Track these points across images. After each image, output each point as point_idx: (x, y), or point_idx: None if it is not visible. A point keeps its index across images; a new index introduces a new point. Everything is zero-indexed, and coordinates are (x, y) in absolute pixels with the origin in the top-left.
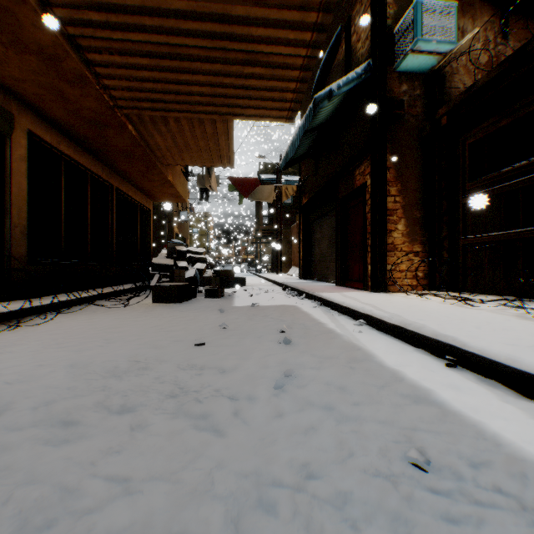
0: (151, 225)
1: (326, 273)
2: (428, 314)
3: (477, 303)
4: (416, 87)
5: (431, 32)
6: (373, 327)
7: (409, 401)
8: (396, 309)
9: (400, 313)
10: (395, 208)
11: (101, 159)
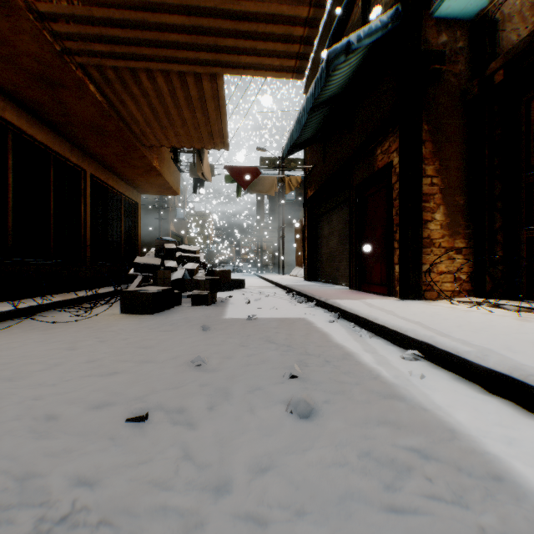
0: (139, 221)
1: (336, 274)
2: (532, 345)
3: None
4: (458, 38)
5: None
6: (436, 364)
7: None
8: (468, 333)
9: (487, 344)
10: (432, 192)
11: (68, 138)
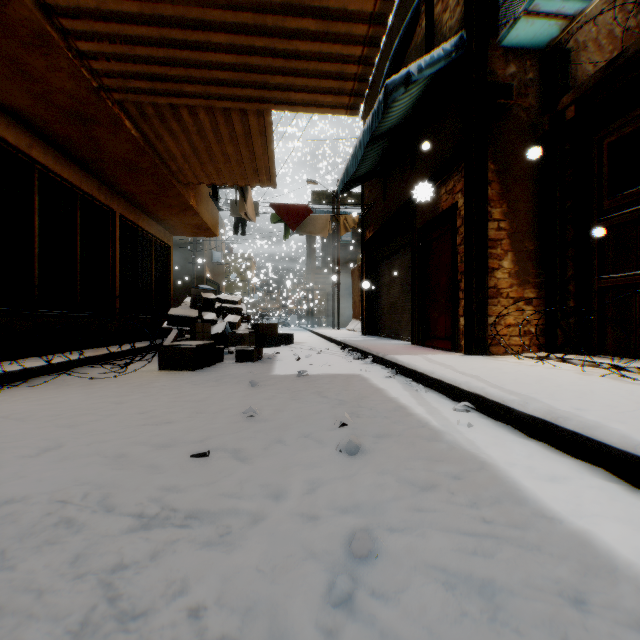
0: (171, 266)
1: (398, 327)
2: (578, 395)
3: (635, 373)
4: (528, 68)
5: None
6: (487, 415)
7: None
8: (521, 385)
9: (534, 393)
10: (499, 237)
11: (96, 175)
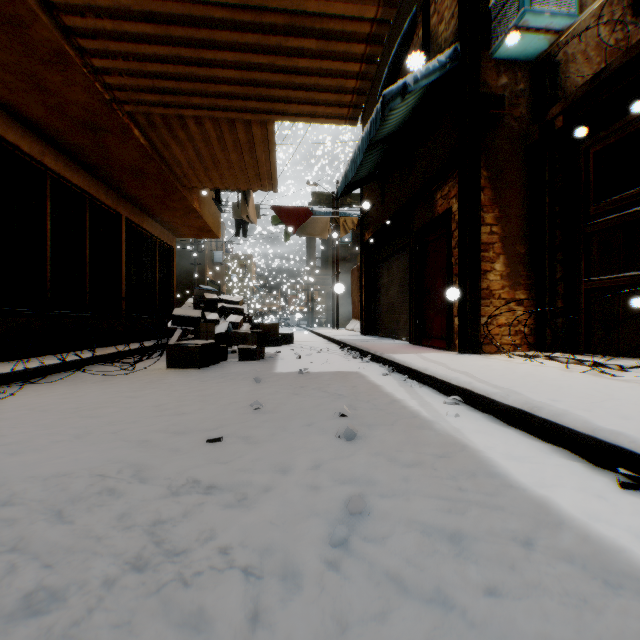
0: (174, 267)
1: (396, 327)
2: (556, 389)
3: (615, 370)
4: (519, 79)
5: (543, 1)
6: (474, 407)
7: (595, 583)
8: (506, 380)
9: (516, 387)
10: (492, 241)
11: (104, 180)
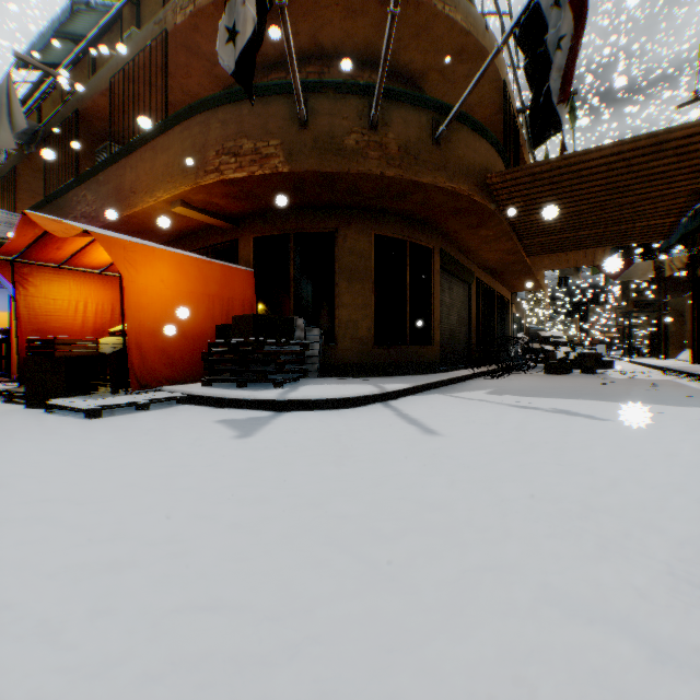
0: (509, 314)
1: None
2: None
3: None
4: None
5: None
6: None
7: None
8: None
9: None
10: None
11: (492, 276)
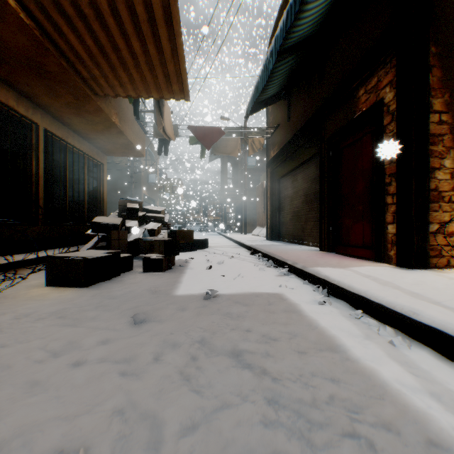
0: (105, 181)
1: (301, 234)
2: None
3: None
4: None
5: None
6: None
7: None
8: None
9: None
10: (440, 132)
11: (11, 84)
